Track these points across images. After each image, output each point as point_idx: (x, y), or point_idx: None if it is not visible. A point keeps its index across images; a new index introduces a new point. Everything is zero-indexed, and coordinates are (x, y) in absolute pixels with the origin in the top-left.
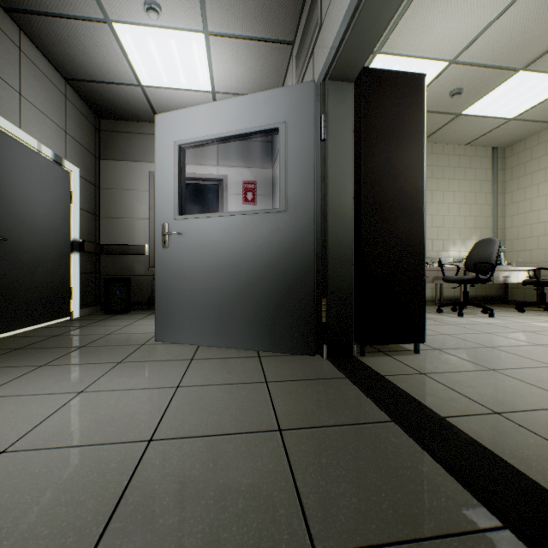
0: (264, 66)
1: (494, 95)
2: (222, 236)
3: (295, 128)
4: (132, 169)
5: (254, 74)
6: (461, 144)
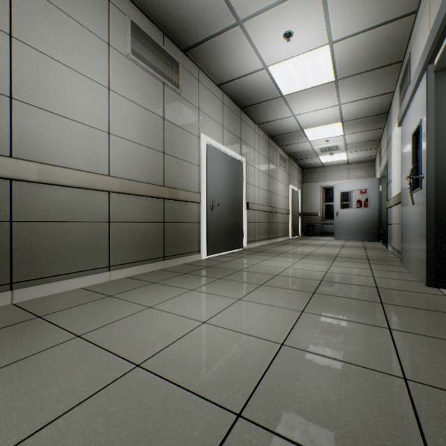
0: (367, 153)
1: None
2: (352, 214)
3: (372, 189)
4: (313, 185)
5: (363, 154)
6: None
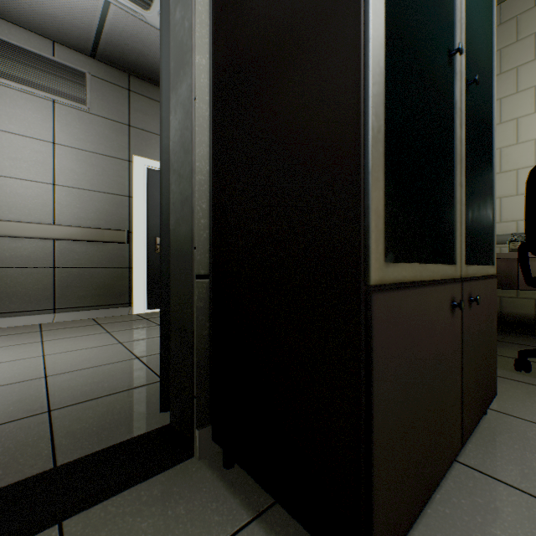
0: None
1: None
2: None
3: None
4: None
5: None
6: None
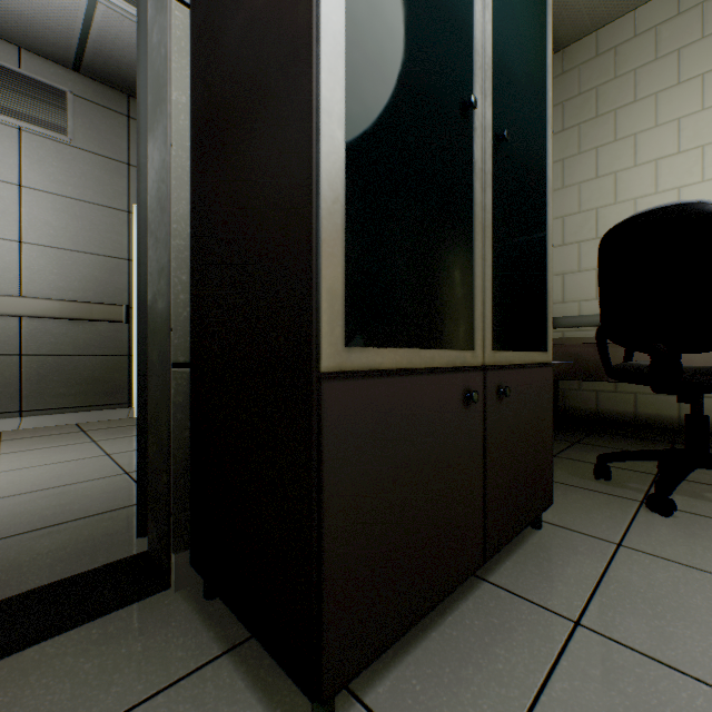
0: None
1: None
2: None
3: None
4: None
5: None
6: None
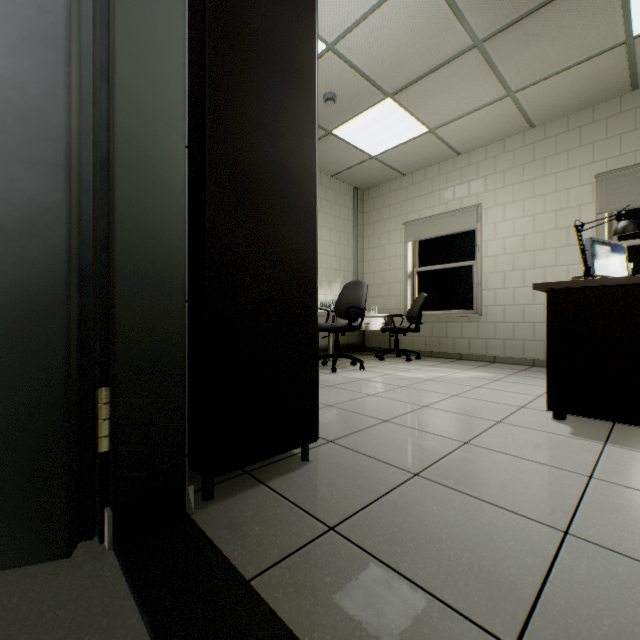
0: None
1: (364, 120)
2: None
3: None
4: None
5: None
6: (327, 174)
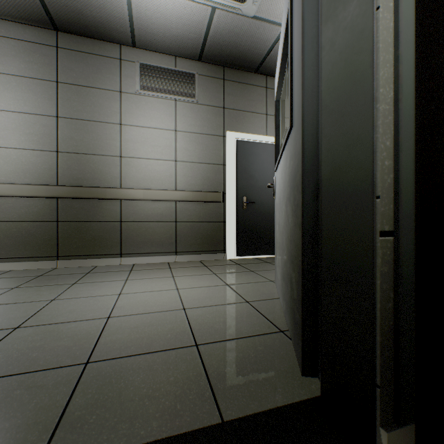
0: None
1: None
2: (281, 180)
3: None
4: None
5: None
6: None
